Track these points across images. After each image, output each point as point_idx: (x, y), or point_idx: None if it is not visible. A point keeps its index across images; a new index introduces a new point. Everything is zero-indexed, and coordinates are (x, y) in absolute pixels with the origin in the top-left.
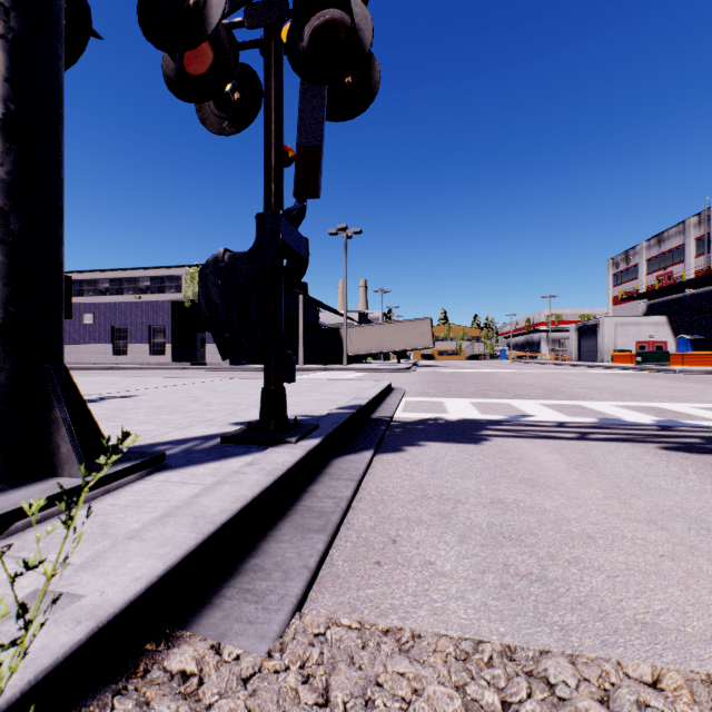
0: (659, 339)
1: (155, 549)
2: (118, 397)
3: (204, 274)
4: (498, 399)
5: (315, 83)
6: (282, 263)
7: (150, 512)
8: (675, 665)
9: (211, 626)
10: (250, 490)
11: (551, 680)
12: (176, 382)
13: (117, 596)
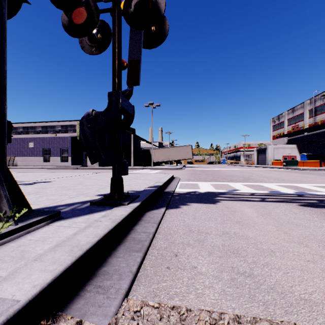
0: (293, 155)
1: (48, 266)
2: (43, 182)
3: (82, 122)
4: (223, 182)
5: (137, 29)
6: (121, 117)
7: (49, 243)
8: (324, 324)
9: (78, 309)
10: (103, 230)
11: None
12: (72, 174)
13: (21, 298)
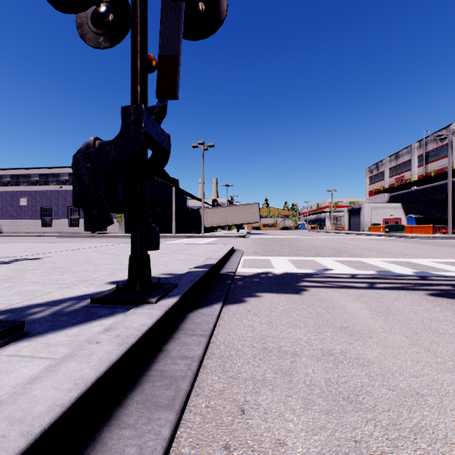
0: (396, 217)
1: None
2: (28, 259)
3: (75, 158)
4: (306, 257)
5: None
6: (146, 151)
7: None
8: None
9: None
10: (96, 367)
11: None
12: (80, 246)
13: None
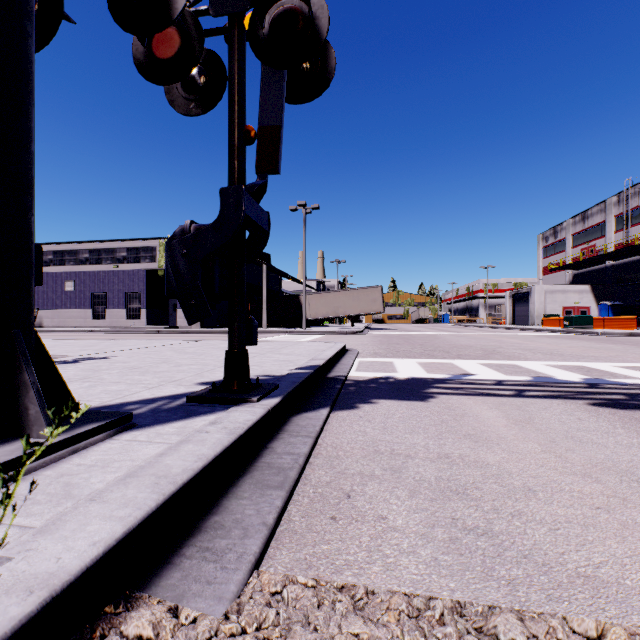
0: (583, 305)
1: (115, 510)
2: (94, 359)
3: (171, 244)
4: (443, 360)
5: (275, 68)
6: (244, 234)
7: (115, 472)
8: (618, 620)
9: (170, 588)
10: (212, 448)
11: (501, 638)
12: (149, 344)
13: (73, 563)
